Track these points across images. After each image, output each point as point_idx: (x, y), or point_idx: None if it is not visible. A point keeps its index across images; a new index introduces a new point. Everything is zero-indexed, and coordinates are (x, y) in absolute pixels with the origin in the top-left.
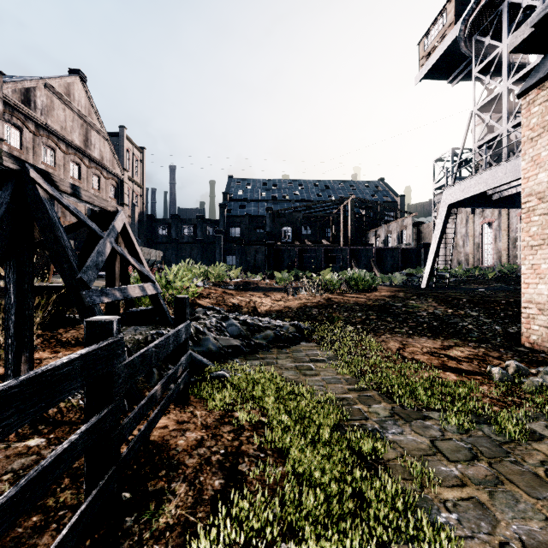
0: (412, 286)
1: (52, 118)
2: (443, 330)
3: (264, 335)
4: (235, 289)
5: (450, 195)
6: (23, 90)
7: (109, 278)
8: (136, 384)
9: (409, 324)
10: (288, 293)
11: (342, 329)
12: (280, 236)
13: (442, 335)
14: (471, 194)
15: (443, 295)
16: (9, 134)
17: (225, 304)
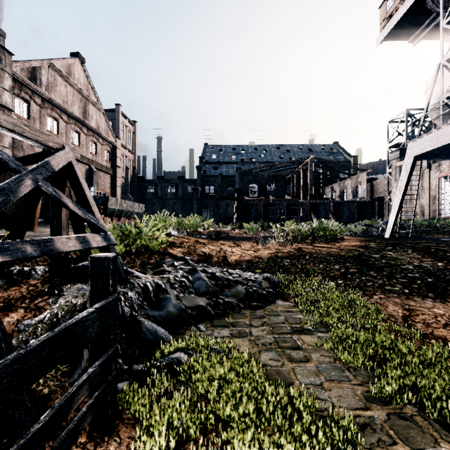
0: (374, 236)
1: (55, 93)
2: (445, 288)
3: (234, 291)
4: (207, 238)
5: (416, 147)
6: (30, 69)
7: (54, 227)
8: (32, 395)
9: (399, 279)
10: (257, 242)
11: (321, 284)
12: (247, 192)
13: (448, 296)
14: (441, 144)
15: (421, 246)
16: (19, 106)
17: (196, 253)
